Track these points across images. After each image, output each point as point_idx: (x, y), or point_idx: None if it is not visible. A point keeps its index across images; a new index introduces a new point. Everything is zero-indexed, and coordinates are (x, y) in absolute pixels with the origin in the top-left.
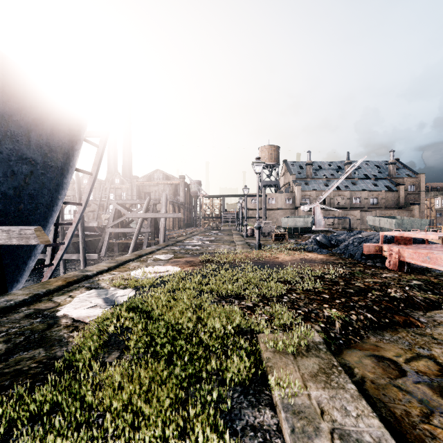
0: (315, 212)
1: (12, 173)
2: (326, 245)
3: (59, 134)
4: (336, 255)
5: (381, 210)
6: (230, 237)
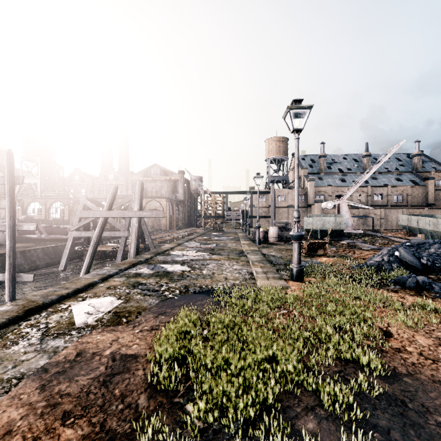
0: (341, 210)
1: None
2: (415, 267)
3: None
4: None
5: (409, 208)
6: (237, 242)
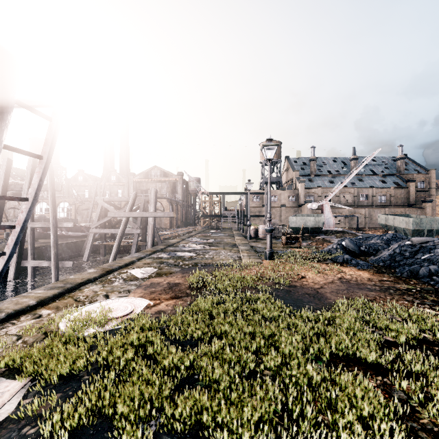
0: (325, 211)
1: None
2: (355, 252)
3: None
4: (383, 270)
5: (391, 208)
6: (231, 238)
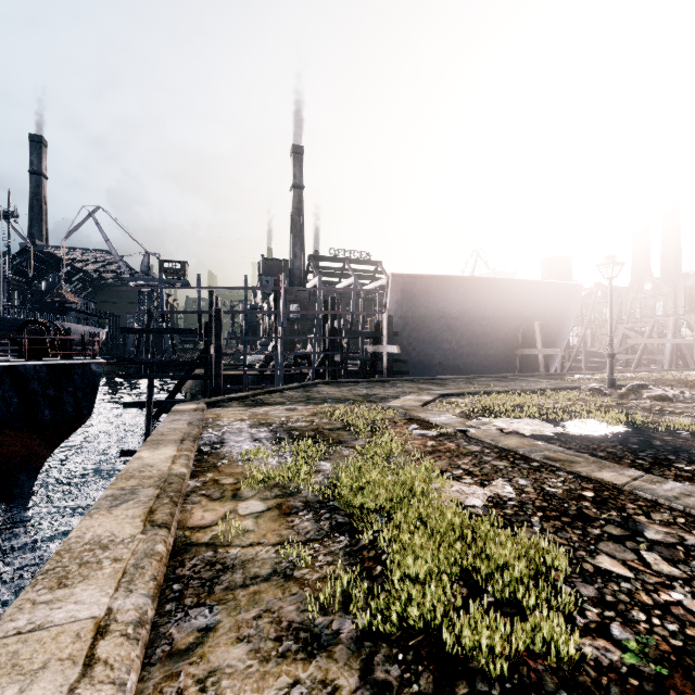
0: None
1: (547, 326)
2: None
3: (567, 302)
4: None
5: None
6: None
